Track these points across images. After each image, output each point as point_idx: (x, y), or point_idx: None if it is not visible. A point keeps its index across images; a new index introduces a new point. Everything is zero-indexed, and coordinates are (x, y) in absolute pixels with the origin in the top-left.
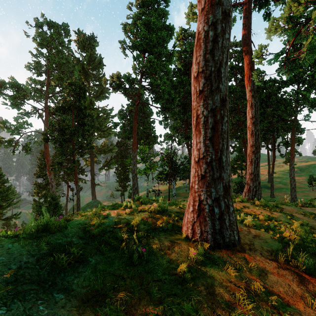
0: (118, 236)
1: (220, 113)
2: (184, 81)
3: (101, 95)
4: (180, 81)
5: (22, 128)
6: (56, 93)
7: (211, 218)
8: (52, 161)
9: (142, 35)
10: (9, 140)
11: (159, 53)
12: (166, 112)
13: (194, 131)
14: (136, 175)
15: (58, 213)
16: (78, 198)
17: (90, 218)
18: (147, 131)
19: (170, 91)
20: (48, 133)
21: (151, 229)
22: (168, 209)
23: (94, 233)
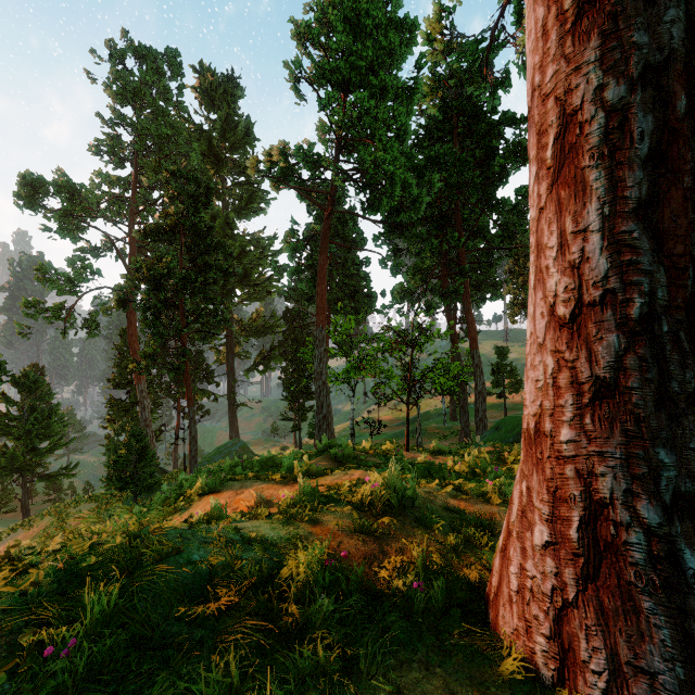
0: (189, 694)
1: (690, 87)
2: (443, 155)
3: (251, 205)
4: (433, 157)
5: (82, 281)
6: (151, 203)
7: (666, 601)
8: (144, 353)
9: (340, 44)
10: (55, 307)
11: (380, 87)
12: (396, 237)
13: (545, 193)
14: (324, 383)
15: (145, 470)
16: (194, 437)
17: (95, 566)
18: (352, 283)
19: (408, 179)
20: (126, 287)
21: (360, 603)
22: (417, 493)
23: (62, 680)
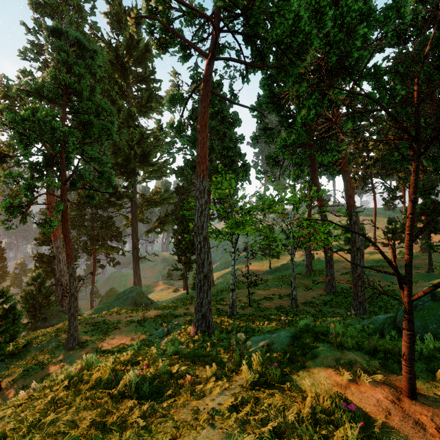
0: None
1: None
2: None
3: (149, 103)
4: (320, 2)
5: None
6: None
7: None
8: None
9: None
10: None
11: None
12: (271, 108)
13: None
14: (205, 239)
15: (5, 335)
16: (73, 294)
17: None
18: (229, 154)
19: (299, 11)
20: None
21: None
22: None
23: None
